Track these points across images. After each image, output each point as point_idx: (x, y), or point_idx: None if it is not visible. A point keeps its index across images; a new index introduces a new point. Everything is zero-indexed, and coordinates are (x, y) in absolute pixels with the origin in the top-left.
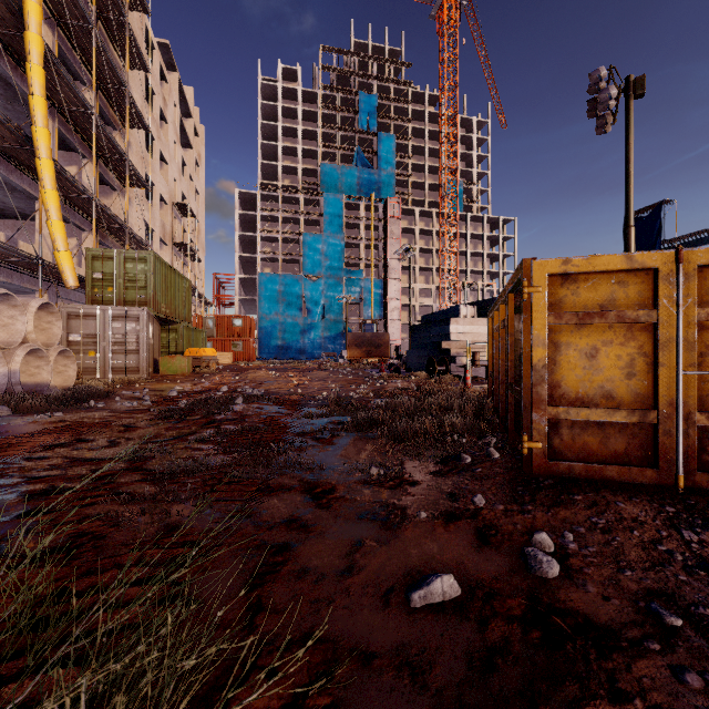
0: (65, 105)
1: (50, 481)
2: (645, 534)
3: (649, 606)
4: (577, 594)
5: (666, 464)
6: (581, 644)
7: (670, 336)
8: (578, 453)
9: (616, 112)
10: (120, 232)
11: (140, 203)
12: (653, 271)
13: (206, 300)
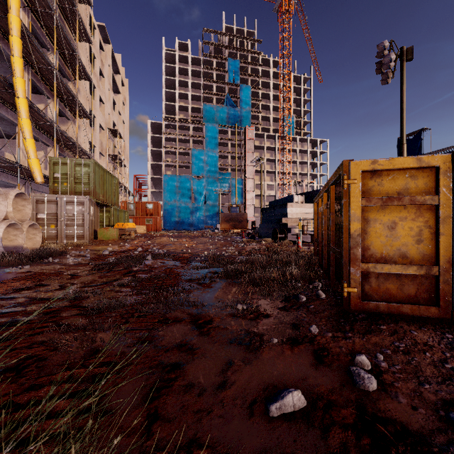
0: (36, 64)
1: (13, 315)
2: (434, 355)
3: (449, 415)
4: (393, 404)
5: (445, 304)
6: (402, 449)
7: (448, 214)
8: (382, 296)
9: (394, 70)
10: (72, 147)
11: (86, 128)
12: (435, 169)
13: (129, 192)
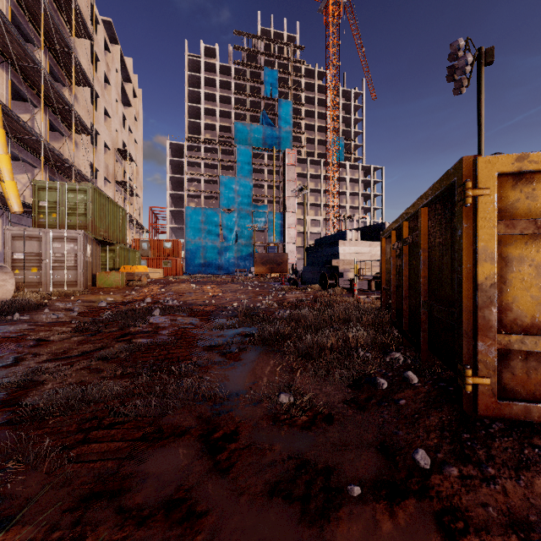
0: (17, 61)
1: None
2: None
3: None
4: None
5: None
6: None
7: None
8: (535, 391)
9: (470, 76)
10: (67, 169)
11: (86, 147)
12: None
13: (143, 227)
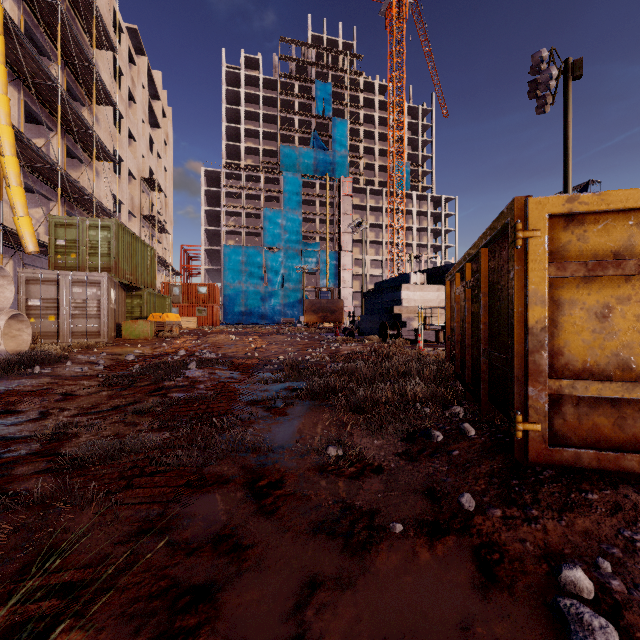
0: (31, 78)
1: None
2: None
3: None
4: None
5: None
6: None
7: None
8: (586, 437)
9: (555, 93)
10: (87, 202)
11: (108, 176)
12: None
13: (173, 269)
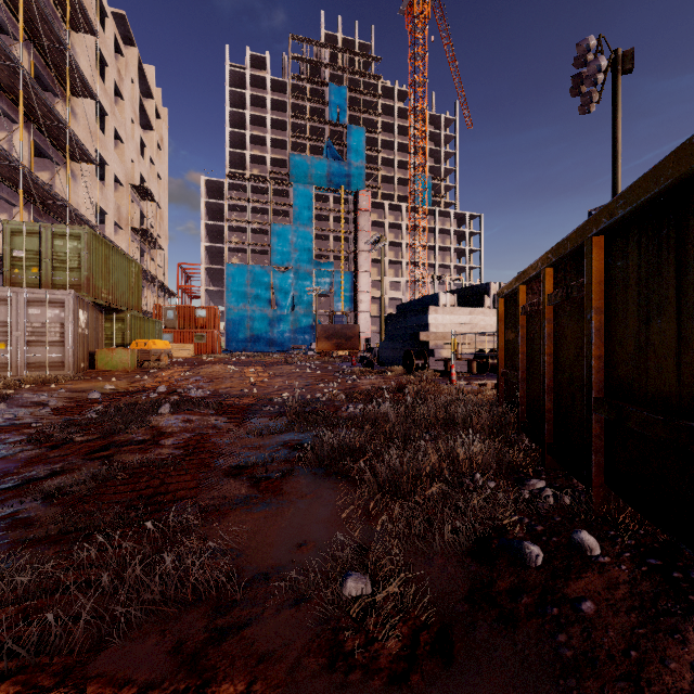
0: None
1: None
2: None
3: None
4: None
5: None
6: None
7: None
8: None
9: (602, 89)
10: (60, 209)
11: (89, 181)
12: None
13: (169, 290)
